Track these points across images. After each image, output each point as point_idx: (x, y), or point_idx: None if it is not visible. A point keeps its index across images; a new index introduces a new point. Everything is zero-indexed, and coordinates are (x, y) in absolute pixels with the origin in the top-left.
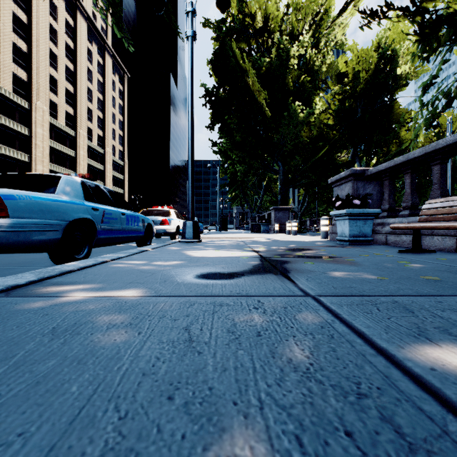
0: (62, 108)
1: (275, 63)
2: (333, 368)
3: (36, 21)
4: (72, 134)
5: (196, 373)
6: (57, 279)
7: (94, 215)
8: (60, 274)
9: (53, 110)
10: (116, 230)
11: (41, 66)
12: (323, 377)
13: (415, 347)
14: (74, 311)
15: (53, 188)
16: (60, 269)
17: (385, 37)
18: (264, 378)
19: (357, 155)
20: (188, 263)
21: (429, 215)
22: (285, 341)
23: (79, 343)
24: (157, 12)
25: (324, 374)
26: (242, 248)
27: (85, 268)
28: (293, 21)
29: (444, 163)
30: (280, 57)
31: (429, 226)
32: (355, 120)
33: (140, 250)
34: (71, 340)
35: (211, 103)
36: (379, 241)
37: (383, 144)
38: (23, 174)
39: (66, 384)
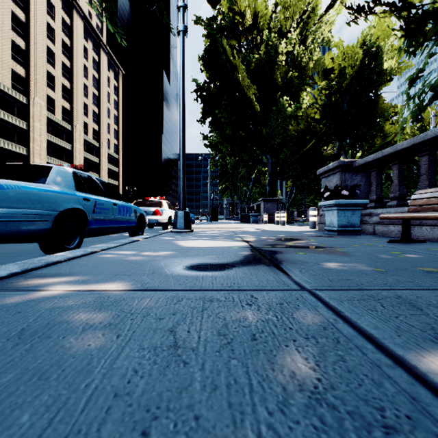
0: (59, 103)
1: (264, 60)
2: (346, 385)
3: (33, 20)
4: (69, 128)
5: (179, 394)
6: (41, 271)
7: (85, 205)
8: (46, 265)
9: (51, 105)
10: (107, 221)
11: (38, 62)
12: (336, 399)
13: (436, 355)
14: (50, 308)
15: (44, 178)
16: (46, 260)
17: (370, 34)
18: (264, 401)
19: (343, 148)
20: (178, 253)
21: (417, 205)
22: (284, 347)
23: (47, 350)
24: (149, 7)
25: (337, 395)
26: (232, 238)
27: (73, 258)
28: (281, 18)
29: (432, 154)
30: (268, 53)
31: (420, 216)
32: (341, 114)
33: (131, 240)
34: (38, 346)
35: (202, 98)
36: (367, 231)
37: (368, 138)
38: (15, 164)
39: (17, 410)
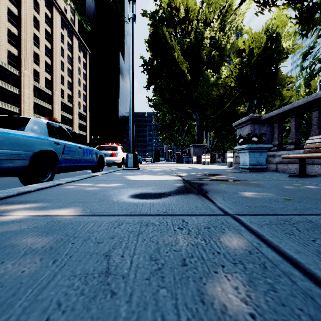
0: (42, 75)
1: (193, 42)
2: None
3: (23, 13)
4: (50, 93)
5: None
6: (12, 198)
7: (56, 148)
8: (17, 194)
9: (36, 76)
10: (74, 160)
11: (27, 45)
12: None
13: None
14: (3, 232)
15: (23, 126)
16: (19, 190)
17: (271, 24)
18: None
19: (251, 108)
20: (126, 184)
21: (310, 148)
22: (213, 274)
23: None
24: (107, 0)
25: None
26: (169, 173)
27: (41, 189)
28: (206, 12)
29: None
30: (197, 38)
31: (314, 156)
32: (250, 83)
33: (91, 175)
34: None
35: (147, 71)
36: (271, 168)
37: (270, 100)
38: (1, 116)
39: None
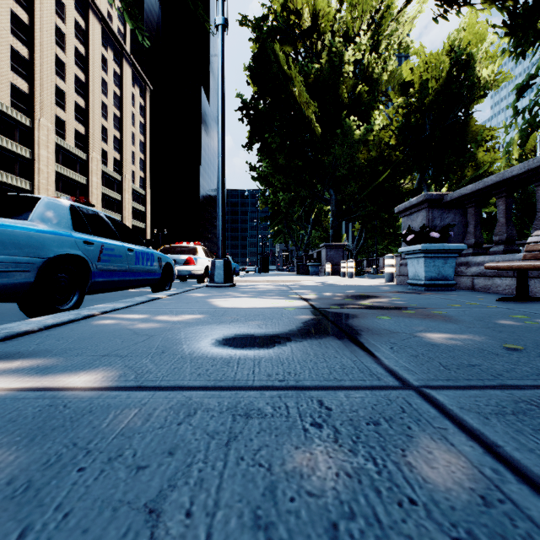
0: (71, 126)
1: (326, 70)
2: None
3: (39, 22)
4: (83, 157)
5: None
6: None
7: (87, 250)
8: (4, 338)
9: (61, 128)
10: (119, 272)
11: (45, 75)
12: None
13: None
14: None
15: (26, 212)
16: (10, 329)
17: (458, 39)
18: None
19: (424, 181)
20: (209, 317)
21: (533, 251)
22: None
23: None
24: None
25: None
26: (286, 294)
27: (53, 326)
28: (347, 19)
29: None
30: (332, 62)
31: None
32: (423, 139)
33: (149, 298)
34: None
35: (248, 118)
36: (463, 286)
37: (457, 168)
38: None
39: None
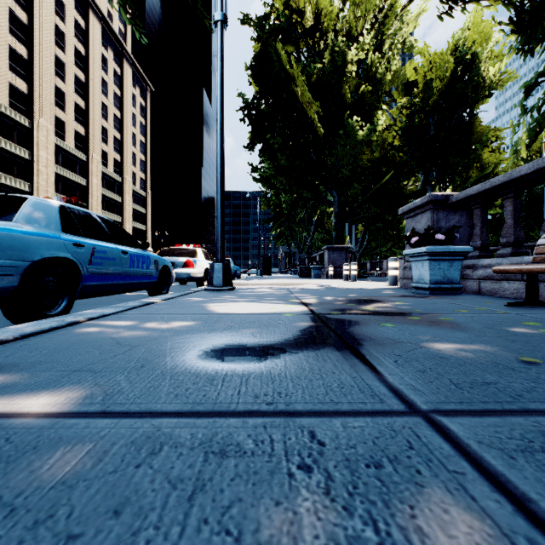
0: (71, 126)
1: (328, 70)
2: None
3: (38, 21)
4: (83, 158)
5: None
6: None
7: (77, 253)
8: None
9: (60, 129)
10: (113, 275)
11: (44, 75)
12: None
13: None
14: None
15: (11, 213)
16: None
17: (463, 38)
18: None
19: (429, 183)
20: (201, 324)
21: (542, 254)
22: None
23: None
24: None
25: None
26: (286, 298)
27: (31, 335)
28: (350, 18)
29: None
30: (335, 62)
31: None
32: (427, 140)
33: (142, 303)
34: None
35: (249, 119)
36: (469, 289)
37: (461, 169)
38: None
39: None
